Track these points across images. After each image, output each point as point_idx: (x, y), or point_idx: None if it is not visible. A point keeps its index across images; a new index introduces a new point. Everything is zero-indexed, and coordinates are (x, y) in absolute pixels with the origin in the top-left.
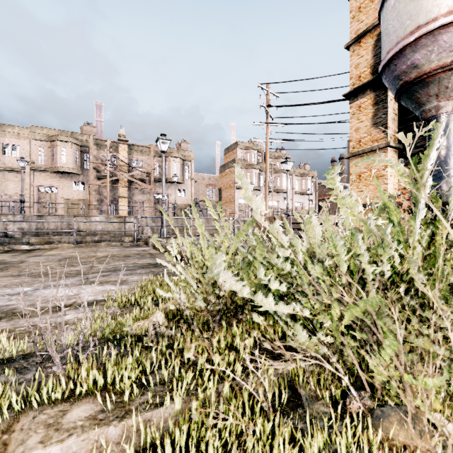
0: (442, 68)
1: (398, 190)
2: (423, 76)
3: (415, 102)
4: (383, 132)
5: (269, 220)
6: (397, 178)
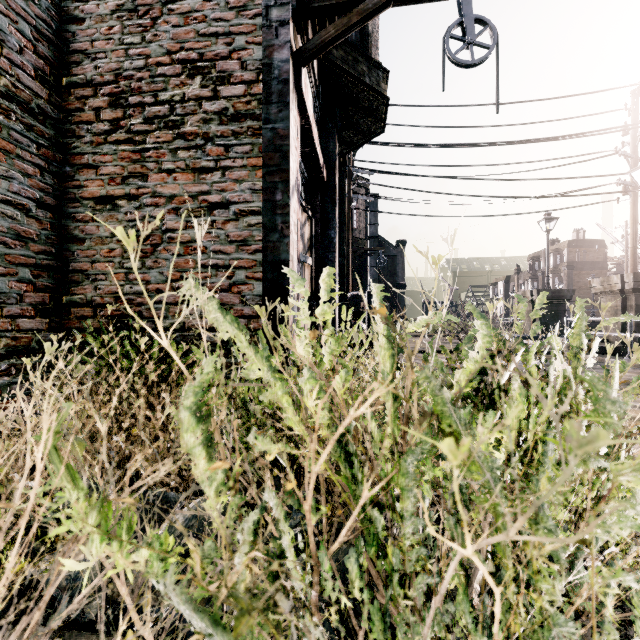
0: None
1: None
2: None
3: None
4: None
5: None
6: None
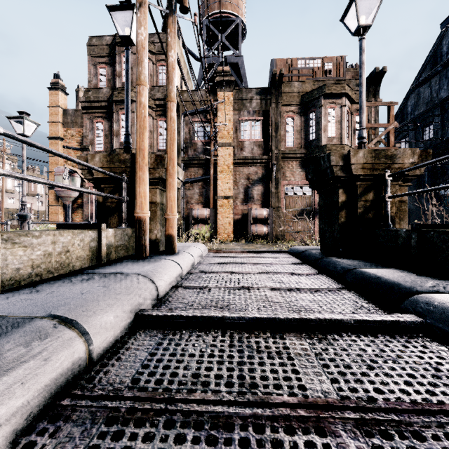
0: (65, 196)
1: (63, 217)
2: (62, 196)
3: (62, 200)
4: (58, 202)
5: (17, 225)
6: (63, 214)
